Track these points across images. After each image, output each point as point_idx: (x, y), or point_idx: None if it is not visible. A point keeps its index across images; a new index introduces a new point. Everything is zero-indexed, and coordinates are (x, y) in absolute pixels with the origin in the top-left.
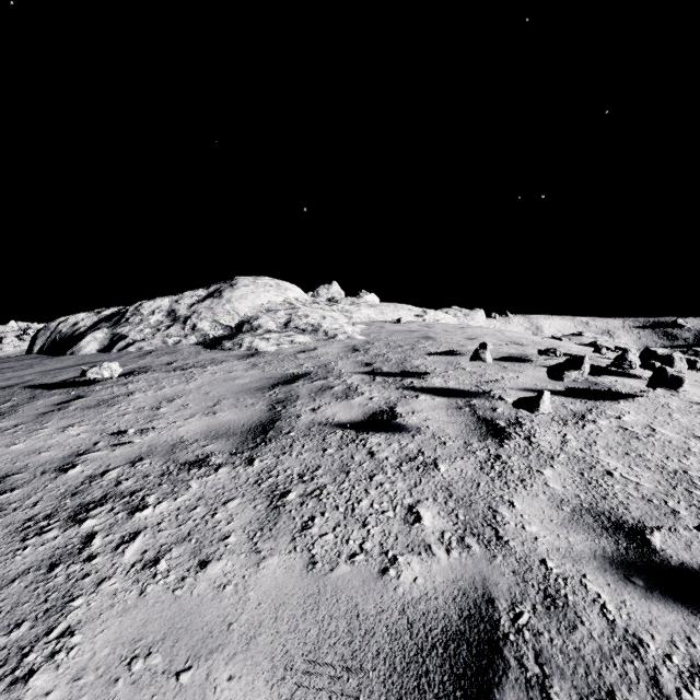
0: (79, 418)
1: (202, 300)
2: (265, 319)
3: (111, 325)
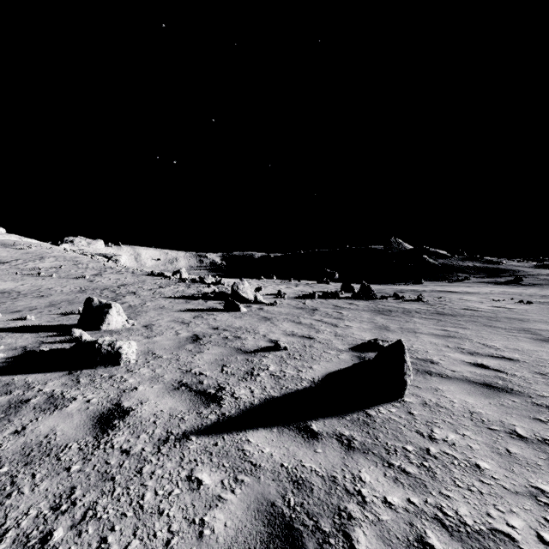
0: None
1: None
2: None
3: None
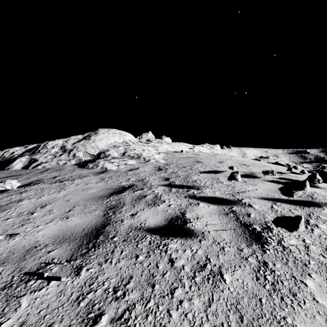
0: None
1: (80, 140)
2: (112, 151)
3: (30, 154)
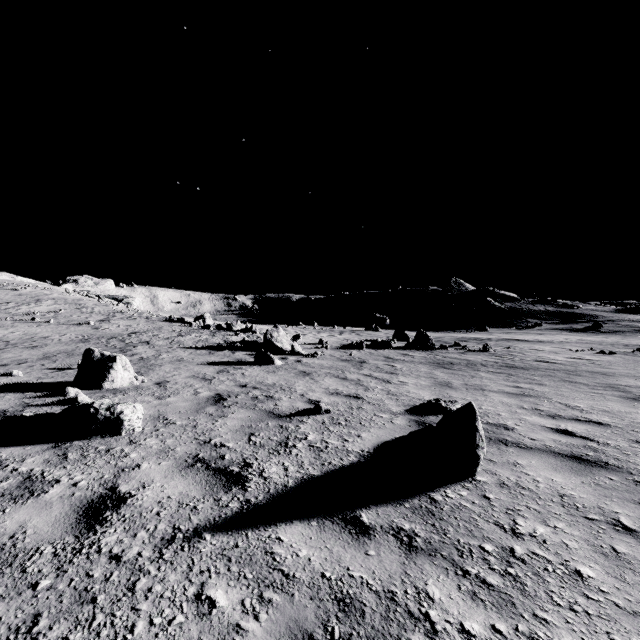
0: None
1: None
2: None
3: None
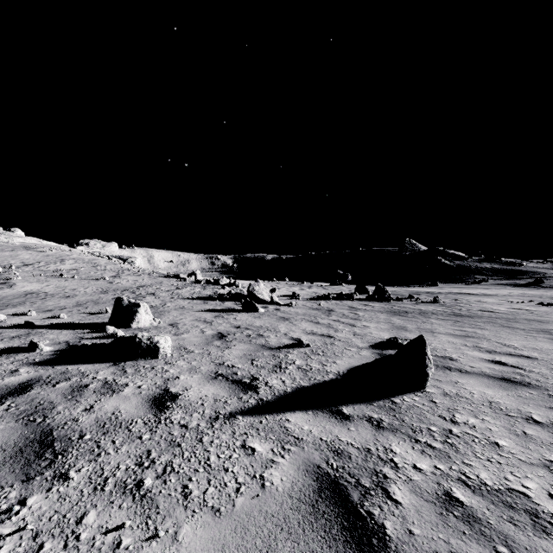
0: None
1: None
2: None
3: None
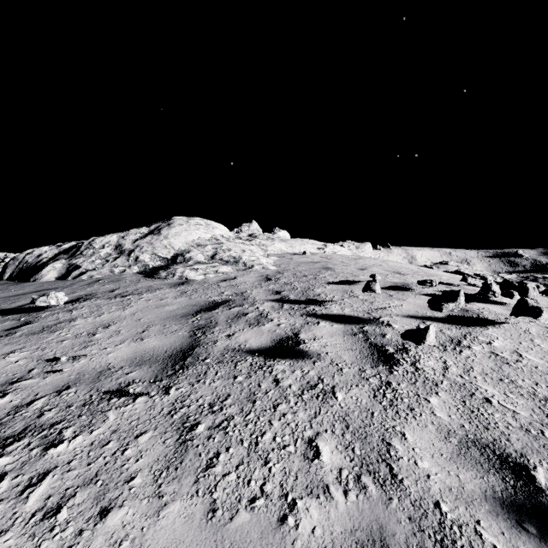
0: (22, 344)
1: (144, 236)
2: (195, 253)
3: (68, 257)
